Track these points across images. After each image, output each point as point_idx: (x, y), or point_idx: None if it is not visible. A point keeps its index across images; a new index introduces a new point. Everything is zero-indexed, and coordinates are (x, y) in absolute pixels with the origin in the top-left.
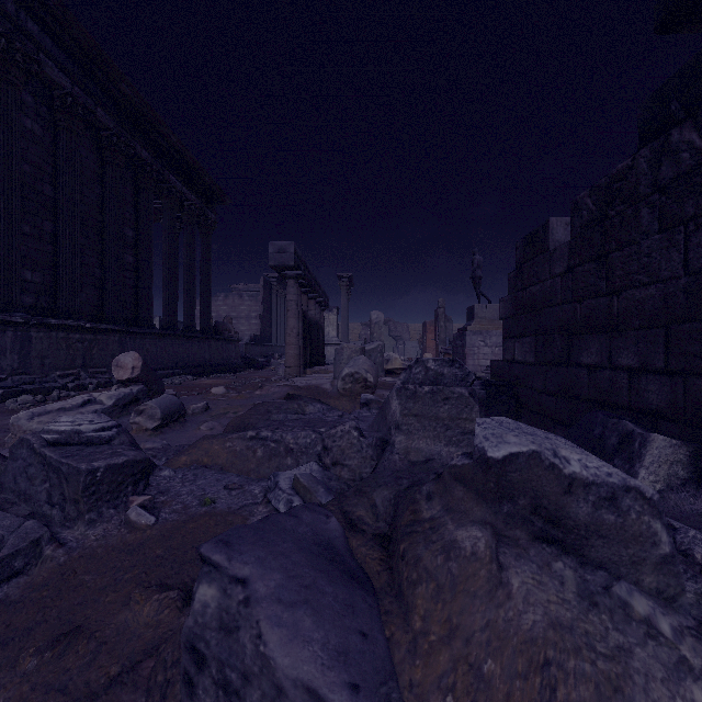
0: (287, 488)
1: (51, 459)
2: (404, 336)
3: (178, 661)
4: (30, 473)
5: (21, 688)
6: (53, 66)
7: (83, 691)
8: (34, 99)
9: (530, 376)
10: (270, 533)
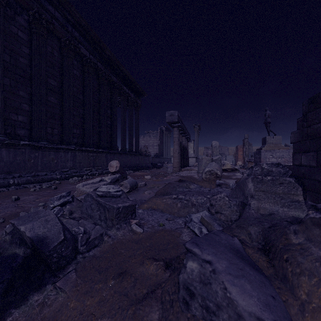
0: (198, 222)
1: (101, 202)
2: (225, 153)
3: (174, 293)
4: (92, 207)
5: (110, 291)
6: (83, 48)
7: (134, 297)
8: (77, 62)
9: (313, 173)
10: (212, 242)
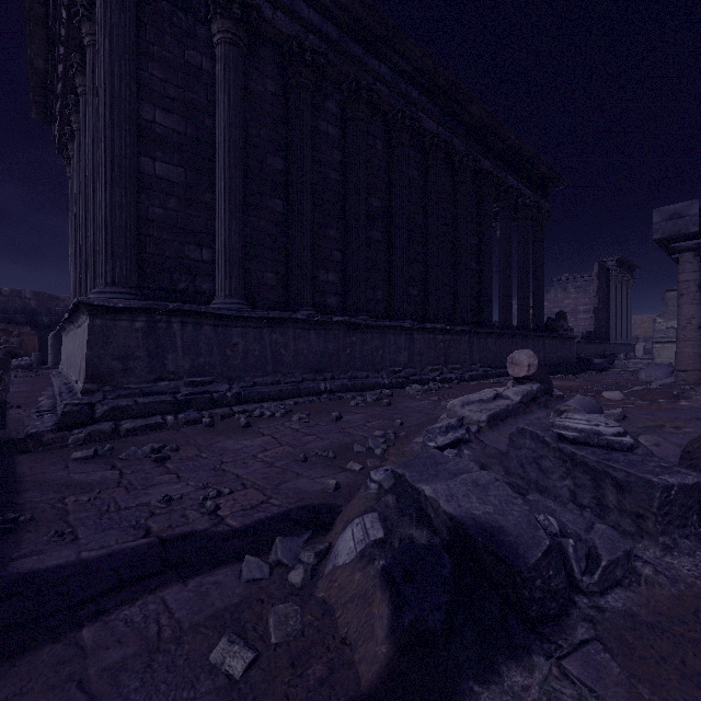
0: None
1: (583, 458)
2: None
3: None
4: (544, 465)
5: None
6: (425, 118)
7: None
8: (413, 151)
9: None
10: None
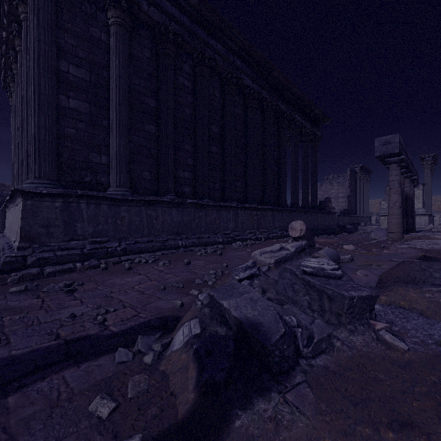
0: None
1: (313, 283)
2: None
3: None
4: (295, 288)
5: None
6: (245, 78)
7: None
8: (238, 98)
9: None
10: None
